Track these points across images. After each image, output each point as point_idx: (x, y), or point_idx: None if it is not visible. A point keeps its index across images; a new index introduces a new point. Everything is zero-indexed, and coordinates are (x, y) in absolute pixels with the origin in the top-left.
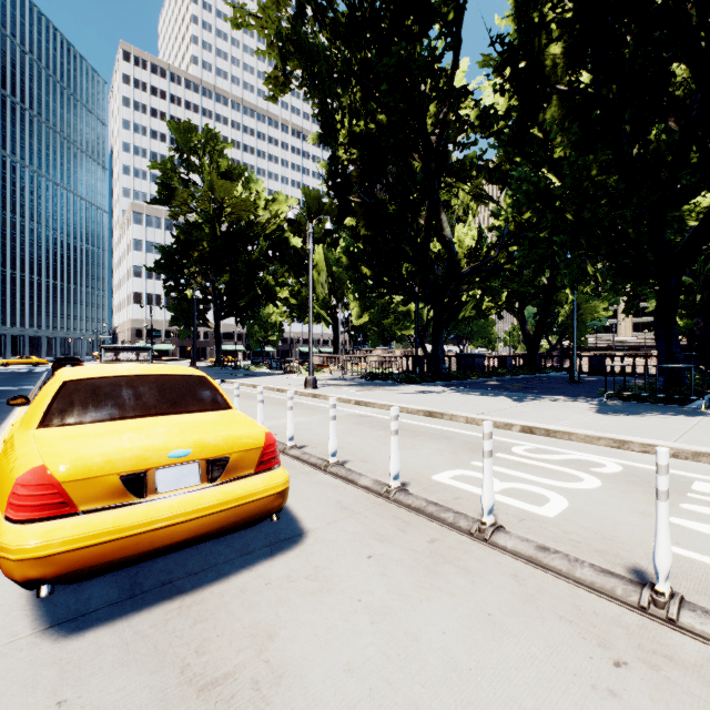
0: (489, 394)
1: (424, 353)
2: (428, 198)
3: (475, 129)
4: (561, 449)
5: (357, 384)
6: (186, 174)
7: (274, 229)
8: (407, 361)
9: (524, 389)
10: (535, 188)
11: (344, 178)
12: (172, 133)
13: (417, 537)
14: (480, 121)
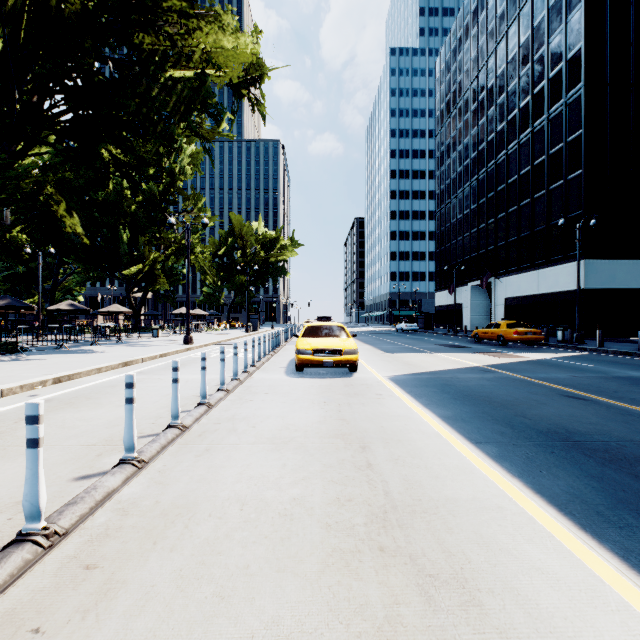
0: None
1: None
2: None
3: None
4: (190, 355)
5: None
6: None
7: None
8: None
9: None
10: None
11: None
12: None
13: (283, 354)
14: None
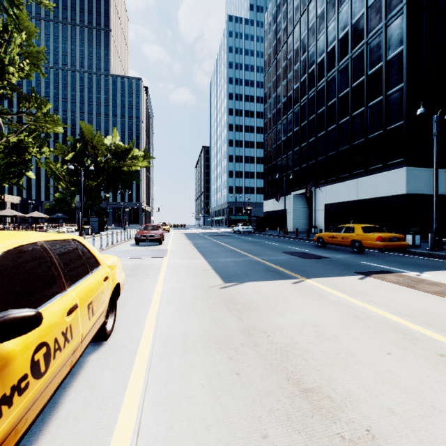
0: None
1: None
2: None
3: None
4: None
5: None
6: None
7: None
8: None
9: None
10: None
11: None
12: None
13: None
14: None
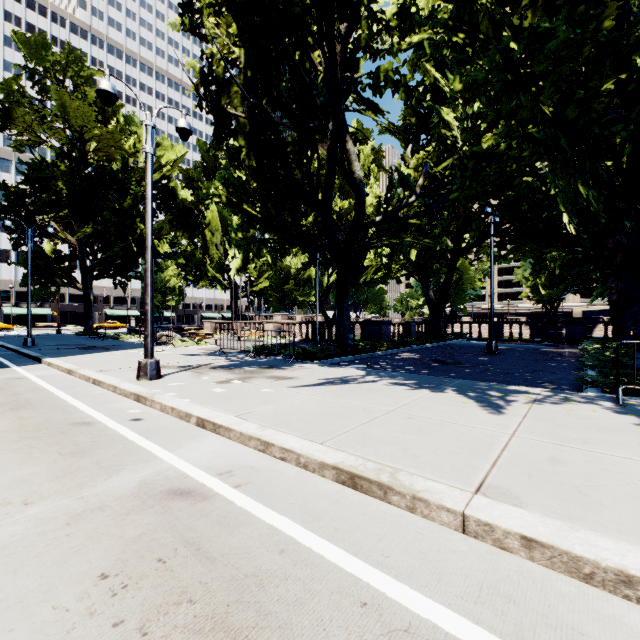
0: (428, 385)
1: (325, 319)
2: (332, 118)
3: (392, 31)
4: None
5: (235, 364)
6: (41, 101)
7: (158, 178)
8: (307, 328)
9: (455, 368)
10: (504, 57)
11: (221, 85)
12: (20, 48)
13: None
14: (399, 20)
